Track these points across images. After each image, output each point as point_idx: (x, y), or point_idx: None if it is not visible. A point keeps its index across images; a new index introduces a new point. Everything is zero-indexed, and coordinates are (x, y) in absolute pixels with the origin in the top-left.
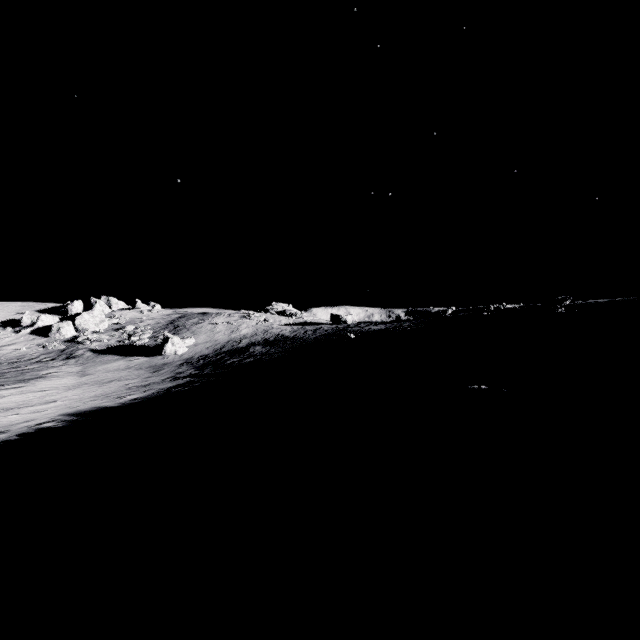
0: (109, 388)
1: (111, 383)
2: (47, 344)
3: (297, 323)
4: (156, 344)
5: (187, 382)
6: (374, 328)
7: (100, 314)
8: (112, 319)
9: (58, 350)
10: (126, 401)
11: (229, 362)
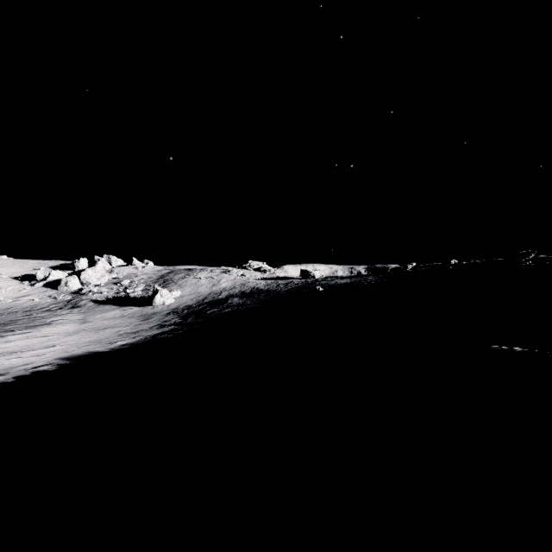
0: (103, 334)
1: (105, 330)
2: (56, 295)
3: (270, 278)
4: (148, 296)
5: (171, 330)
6: (340, 282)
7: (101, 270)
8: (112, 274)
9: (65, 300)
10: (116, 347)
11: (210, 312)
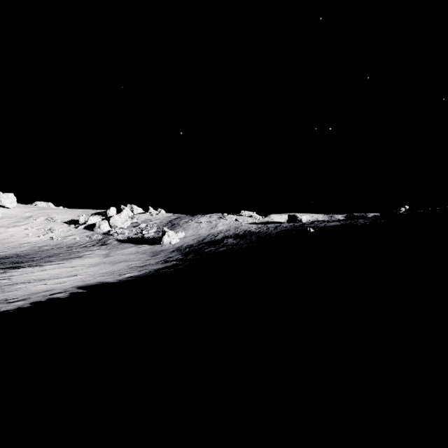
0: (117, 267)
1: (120, 263)
2: (92, 235)
3: (260, 222)
4: (158, 236)
5: (173, 265)
6: (330, 224)
7: (125, 216)
8: (133, 219)
9: (97, 239)
10: (123, 278)
11: (207, 250)
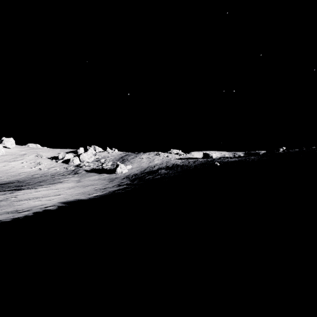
0: (86, 189)
1: (88, 186)
2: (67, 167)
3: (184, 158)
4: (113, 168)
5: (124, 187)
6: (231, 160)
7: (90, 153)
8: (95, 156)
9: (71, 170)
10: (91, 197)
11: (147, 177)
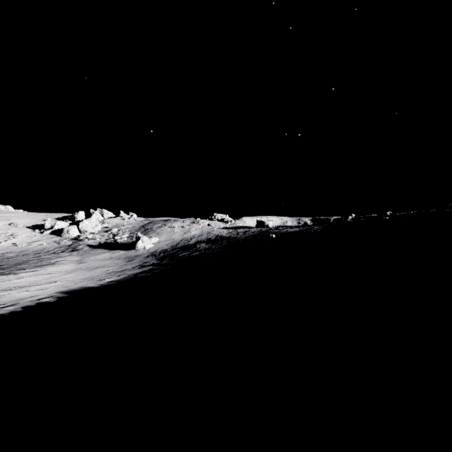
0: (95, 273)
1: (97, 269)
2: (60, 241)
3: (231, 227)
4: (132, 241)
5: (150, 269)
6: (290, 230)
7: (95, 220)
8: (103, 224)
9: (67, 245)
10: (104, 283)
11: (181, 255)
